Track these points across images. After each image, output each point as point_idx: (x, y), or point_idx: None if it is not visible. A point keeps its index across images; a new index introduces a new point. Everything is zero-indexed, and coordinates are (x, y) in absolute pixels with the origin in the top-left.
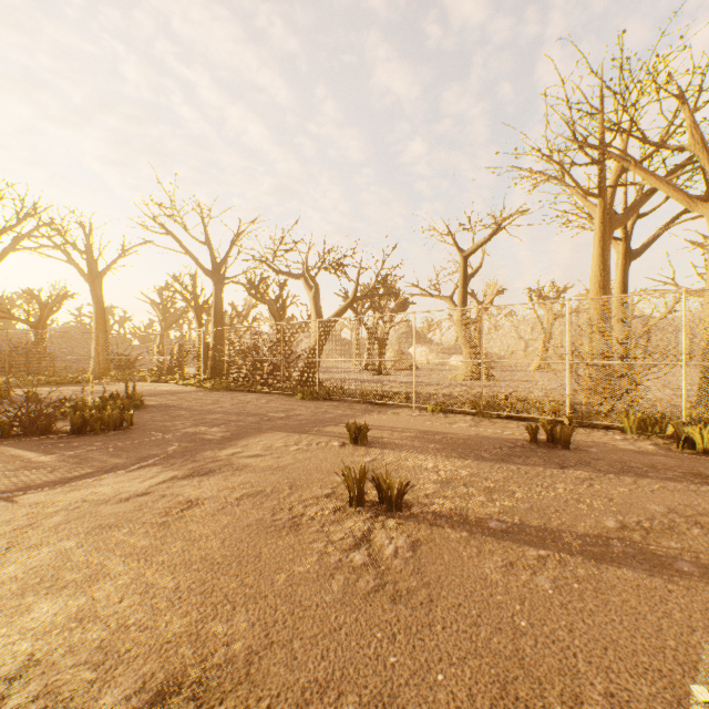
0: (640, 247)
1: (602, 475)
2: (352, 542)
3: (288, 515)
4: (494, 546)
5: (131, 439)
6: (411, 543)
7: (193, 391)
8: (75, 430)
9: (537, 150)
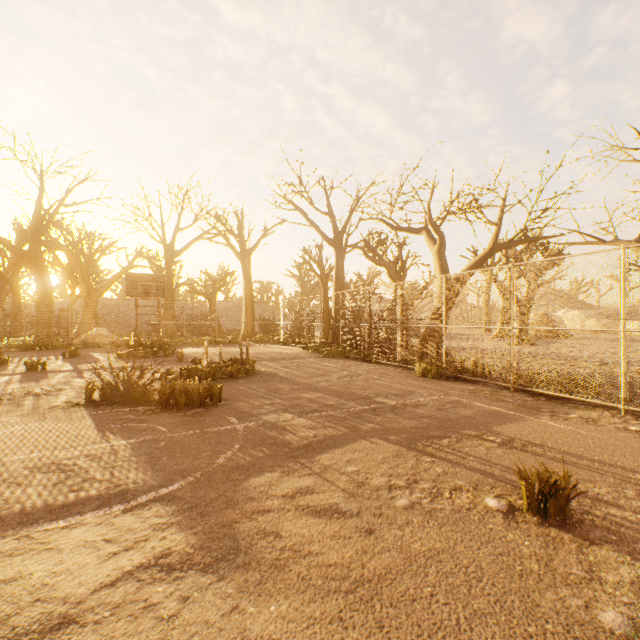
0: None
1: None
2: None
3: None
4: None
5: (199, 425)
6: None
7: (309, 357)
8: (161, 403)
9: None
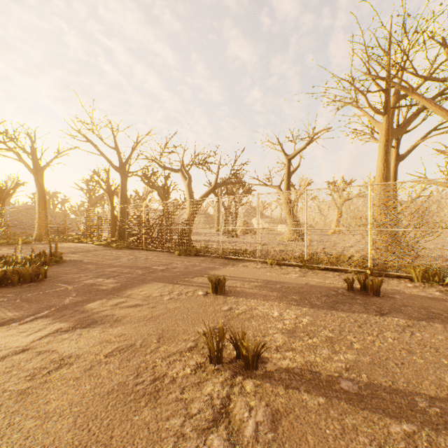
0: (405, 153)
1: (416, 322)
2: (211, 416)
3: (150, 377)
4: (355, 419)
5: (39, 290)
6: (271, 416)
7: (103, 249)
8: None
9: (344, 80)
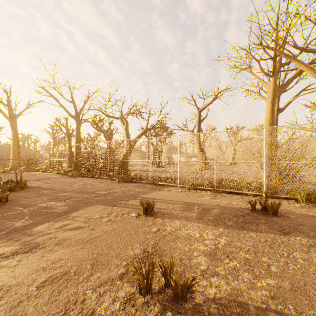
0: (283, 107)
1: None
2: None
3: (78, 315)
4: None
5: None
6: None
7: (61, 177)
8: None
9: (243, 49)
